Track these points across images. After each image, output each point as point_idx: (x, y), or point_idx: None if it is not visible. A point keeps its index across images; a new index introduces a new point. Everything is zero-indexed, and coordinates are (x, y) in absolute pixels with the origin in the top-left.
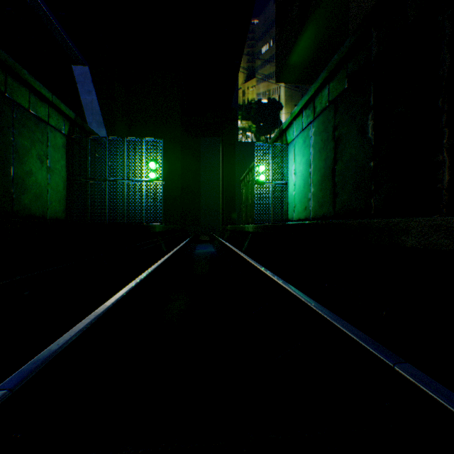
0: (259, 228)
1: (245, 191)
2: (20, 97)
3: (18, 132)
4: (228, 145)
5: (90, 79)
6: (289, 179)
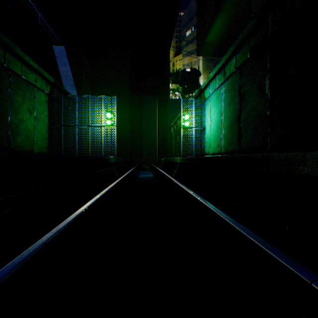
0: (185, 159)
1: (174, 134)
2: (15, 67)
3: (14, 91)
4: (162, 101)
5: (65, 55)
6: (206, 125)
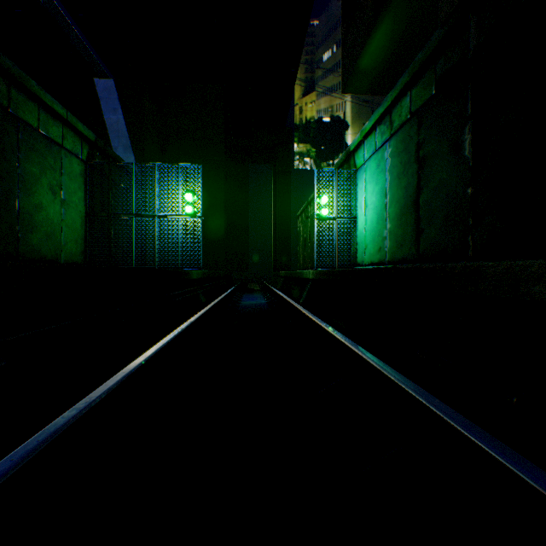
0: (322, 274)
1: (302, 229)
2: (28, 114)
3: (25, 156)
4: (282, 173)
5: (115, 95)
6: (358, 213)
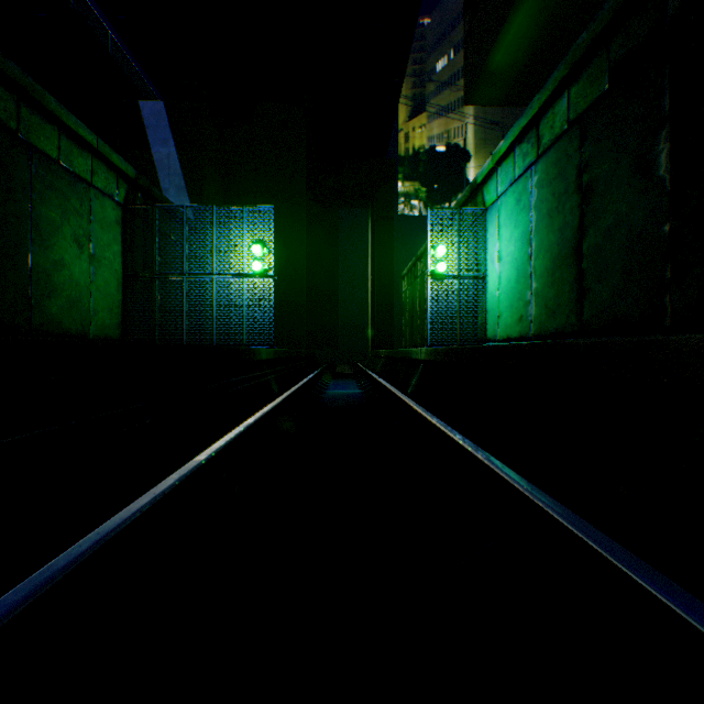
0: (439, 353)
1: (409, 294)
2: (44, 140)
3: (40, 197)
4: (382, 220)
5: (166, 122)
6: (488, 270)
